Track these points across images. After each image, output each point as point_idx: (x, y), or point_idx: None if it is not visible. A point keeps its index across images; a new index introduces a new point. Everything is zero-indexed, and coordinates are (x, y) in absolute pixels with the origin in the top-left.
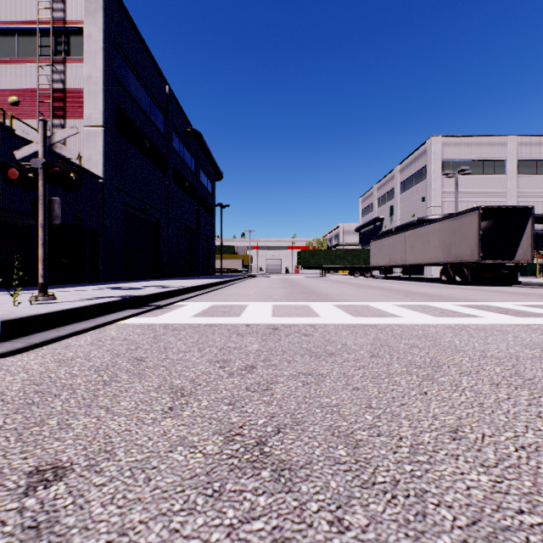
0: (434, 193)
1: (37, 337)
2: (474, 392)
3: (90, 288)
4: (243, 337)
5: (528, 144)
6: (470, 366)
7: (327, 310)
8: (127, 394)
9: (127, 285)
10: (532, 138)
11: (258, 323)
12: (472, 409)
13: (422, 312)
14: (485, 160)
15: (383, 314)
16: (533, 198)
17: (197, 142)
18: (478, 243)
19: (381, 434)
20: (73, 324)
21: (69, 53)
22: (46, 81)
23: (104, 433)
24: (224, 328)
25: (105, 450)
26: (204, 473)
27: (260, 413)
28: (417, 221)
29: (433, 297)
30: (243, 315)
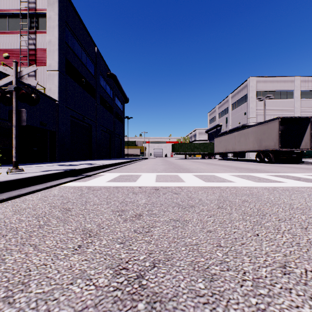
0: (252, 109)
1: (6, 194)
2: (291, 234)
3: (48, 164)
4: (136, 194)
5: (306, 81)
6: (284, 215)
7: (189, 178)
8: (52, 234)
9: (71, 163)
10: (309, 78)
11: (146, 186)
12: (292, 248)
13: (247, 179)
14: (281, 91)
15: (223, 180)
16: (309, 112)
17: (113, 80)
18: (278, 138)
19: (229, 269)
20: (31, 186)
21: (38, 28)
22: (24, 44)
23: (26, 267)
24: (125, 189)
25: (22, 283)
26: (92, 304)
27: (141, 250)
28: (242, 126)
29: (252, 170)
30: (138, 181)
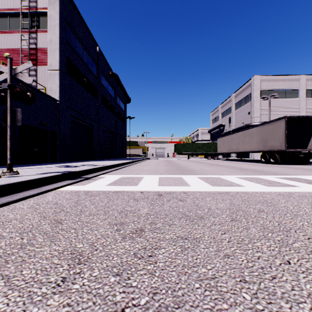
0: (256, 109)
1: None
2: None
3: (48, 166)
4: (138, 202)
5: None
6: None
7: (194, 181)
8: (33, 259)
9: (72, 164)
10: None
11: (149, 191)
12: None
13: (257, 183)
14: (286, 90)
15: (231, 184)
16: None
17: (115, 80)
18: (284, 138)
19: None
20: (25, 191)
21: (39, 27)
22: (25, 43)
23: None
24: (125, 194)
25: None
26: None
27: (143, 288)
28: (245, 126)
29: (259, 172)
30: (140, 184)
